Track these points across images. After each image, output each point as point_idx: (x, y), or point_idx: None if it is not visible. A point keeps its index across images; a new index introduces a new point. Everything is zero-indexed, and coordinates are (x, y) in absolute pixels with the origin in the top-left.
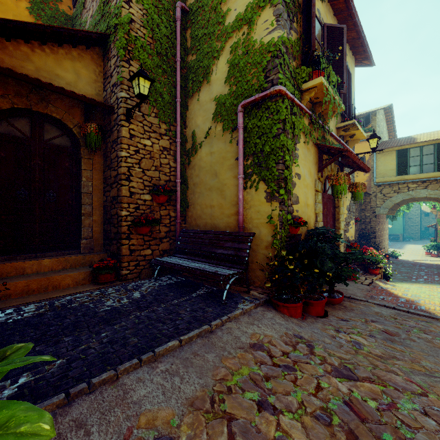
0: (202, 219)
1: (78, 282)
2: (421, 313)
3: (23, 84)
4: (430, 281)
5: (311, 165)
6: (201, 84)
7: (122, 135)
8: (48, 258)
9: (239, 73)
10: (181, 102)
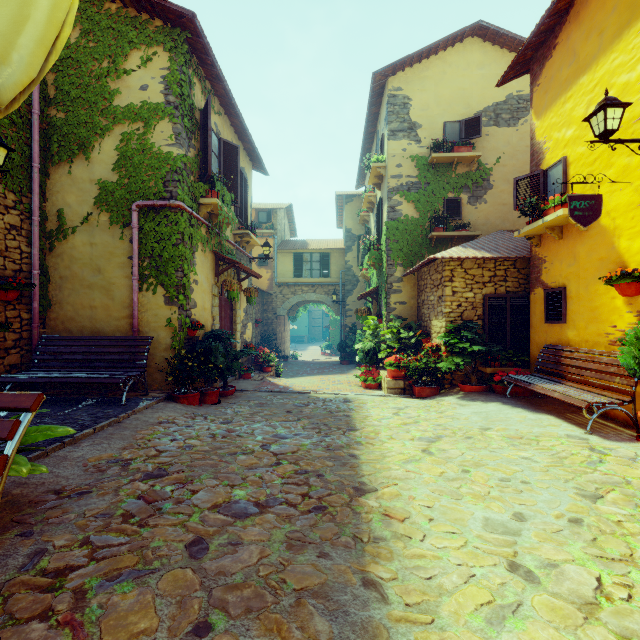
0: (76, 322)
1: None
2: (287, 391)
3: None
4: (311, 374)
5: (208, 271)
6: (75, 156)
7: None
8: None
9: (133, 167)
10: (40, 167)
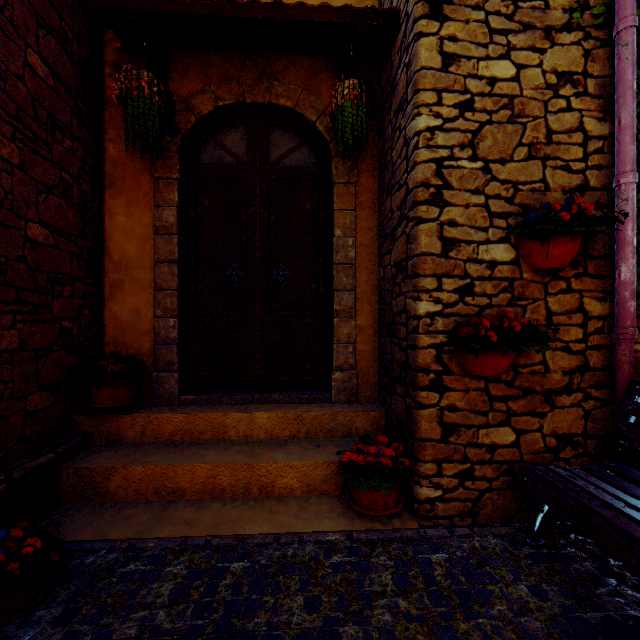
0: None
1: (312, 485)
2: None
3: (232, 58)
4: None
5: None
6: None
7: (419, 64)
8: (269, 407)
9: None
10: None
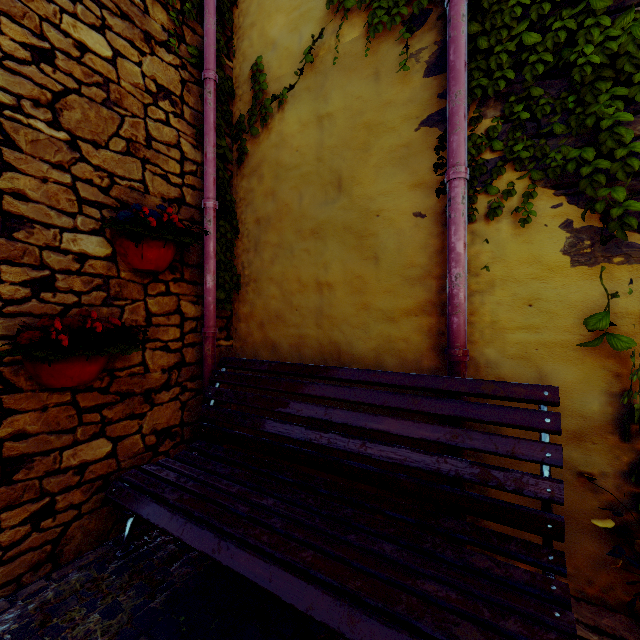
0: (287, 326)
1: None
2: None
3: None
4: None
5: None
6: None
7: None
8: None
9: None
10: None
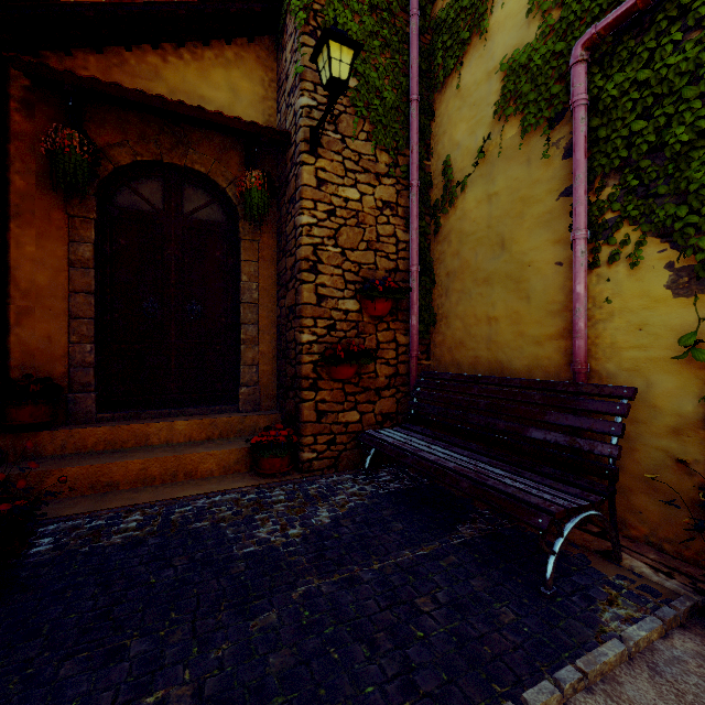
0: (467, 350)
1: (228, 467)
2: None
3: (150, 121)
4: None
5: None
6: (464, 49)
7: (303, 181)
8: (186, 418)
9: None
10: (420, 104)
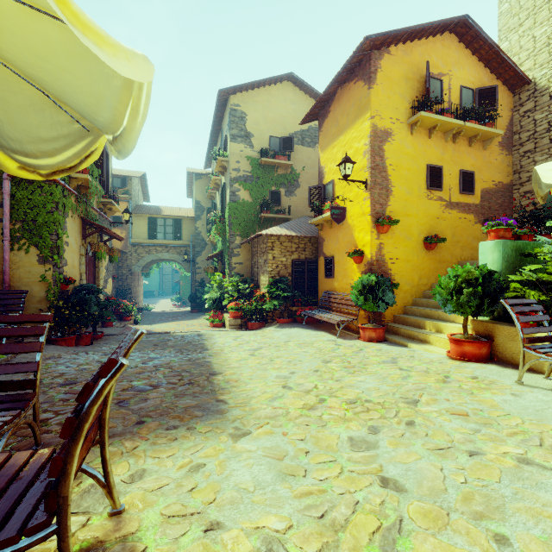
0: None
1: None
2: (150, 333)
3: None
4: (166, 321)
5: (77, 234)
6: None
7: None
8: None
9: None
10: None
